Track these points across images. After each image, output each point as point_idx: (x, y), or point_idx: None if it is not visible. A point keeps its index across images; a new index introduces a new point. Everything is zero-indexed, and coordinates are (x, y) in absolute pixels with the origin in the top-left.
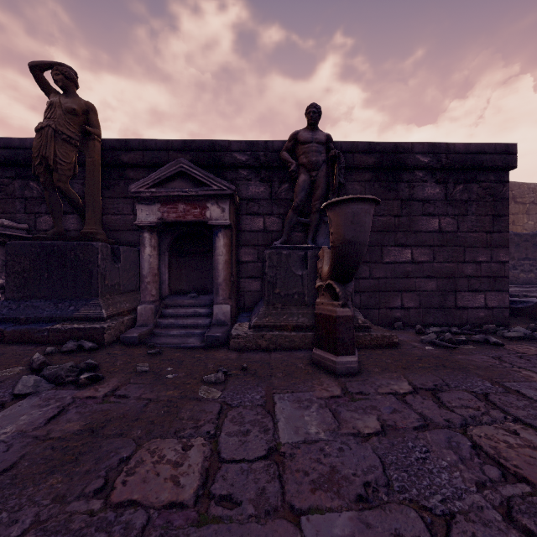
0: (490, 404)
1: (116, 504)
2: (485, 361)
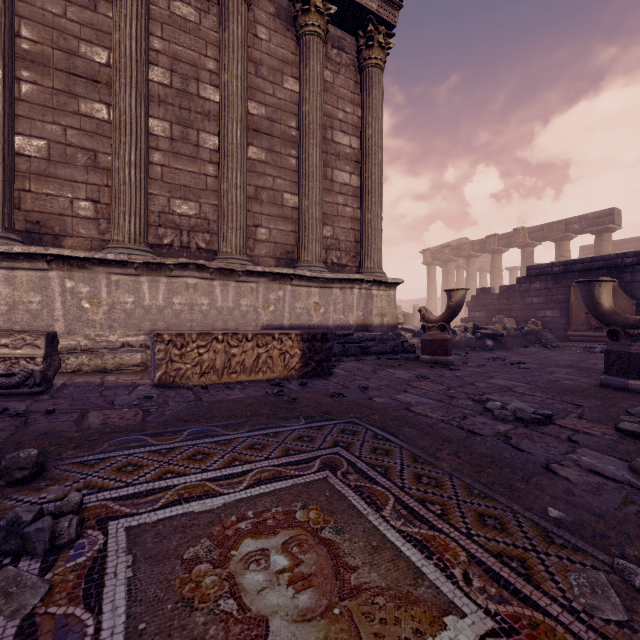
0: (526, 379)
1: (550, 367)
2: (573, 400)
